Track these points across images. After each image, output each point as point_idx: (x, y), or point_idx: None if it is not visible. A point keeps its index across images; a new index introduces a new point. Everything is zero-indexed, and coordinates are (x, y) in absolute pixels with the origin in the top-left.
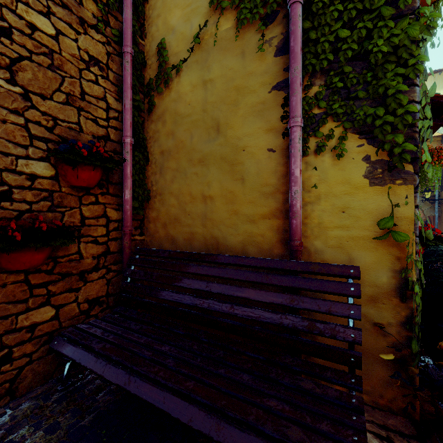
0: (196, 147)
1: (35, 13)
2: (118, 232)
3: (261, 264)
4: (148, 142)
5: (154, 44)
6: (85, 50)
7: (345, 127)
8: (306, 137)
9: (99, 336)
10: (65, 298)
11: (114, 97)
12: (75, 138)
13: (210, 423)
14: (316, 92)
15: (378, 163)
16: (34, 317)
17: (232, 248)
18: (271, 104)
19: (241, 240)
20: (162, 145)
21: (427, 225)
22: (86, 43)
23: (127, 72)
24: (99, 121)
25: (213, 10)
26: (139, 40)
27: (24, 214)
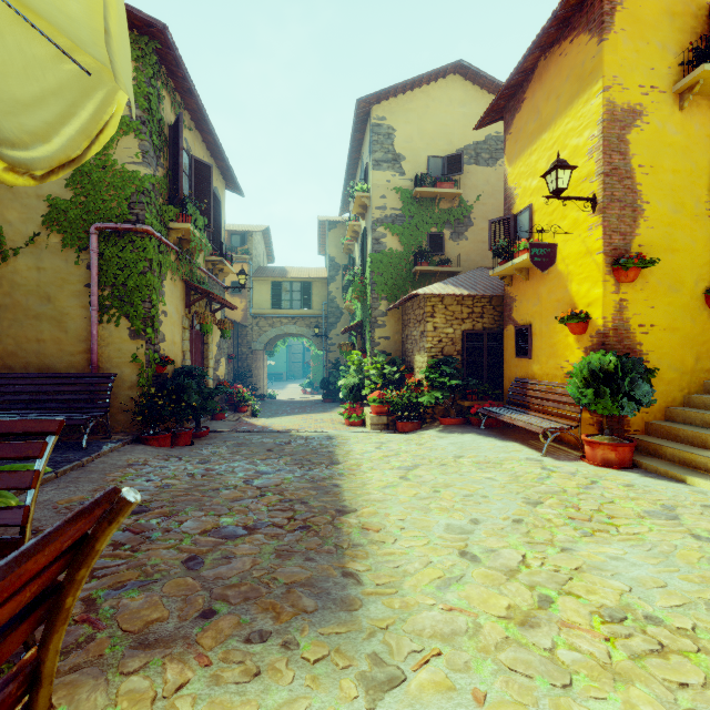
0: (31, 308)
1: None
2: None
3: (73, 376)
4: None
5: None
6: None
7: (120, 313)
8: (103, 314)
9: None
10: None
11: None
12: None
13: None
14: (108, 294)
15: (134, 331)
16: None
17: (60, 370)
18: (84, 293)
19: (66, 366)
20: None
21: (168, 357)
22: None
23: None
24: None
25: (46, 226)
26: None
27: None
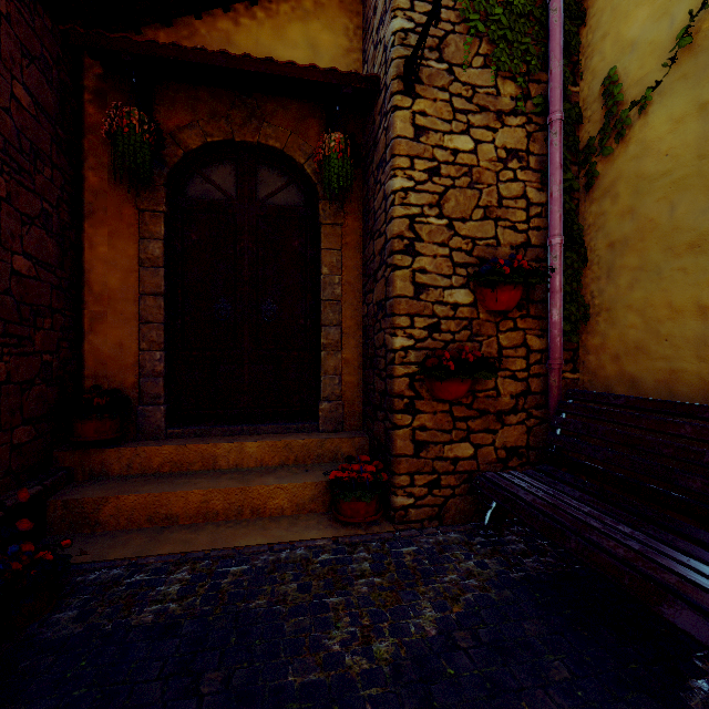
0: (681, 224)
1: (457, 136)
2: (540, 366)
3: None
4: (585, 234)
5: (595, 84)
6: (502, 146)
7: None
8: None
9: (525, 488)
10: (482, 438)
11: (536, 187)
12: (492, 255)
13: (707, 631)
14: None
15: None
16: (456, 450)
17: None
18: None
19: None
20: (610, 233)
21: None
22: (503, 138)
23: (554, 148)
24: (517, 226)
25: None
26: (570, 90)
27: (449, 345)
